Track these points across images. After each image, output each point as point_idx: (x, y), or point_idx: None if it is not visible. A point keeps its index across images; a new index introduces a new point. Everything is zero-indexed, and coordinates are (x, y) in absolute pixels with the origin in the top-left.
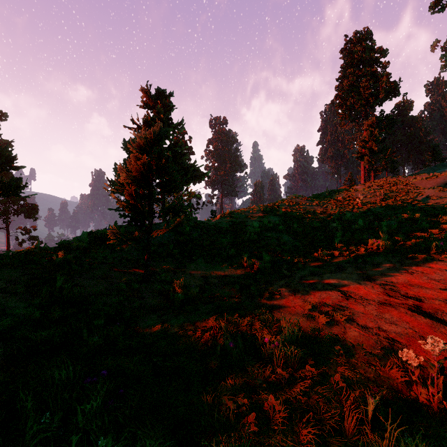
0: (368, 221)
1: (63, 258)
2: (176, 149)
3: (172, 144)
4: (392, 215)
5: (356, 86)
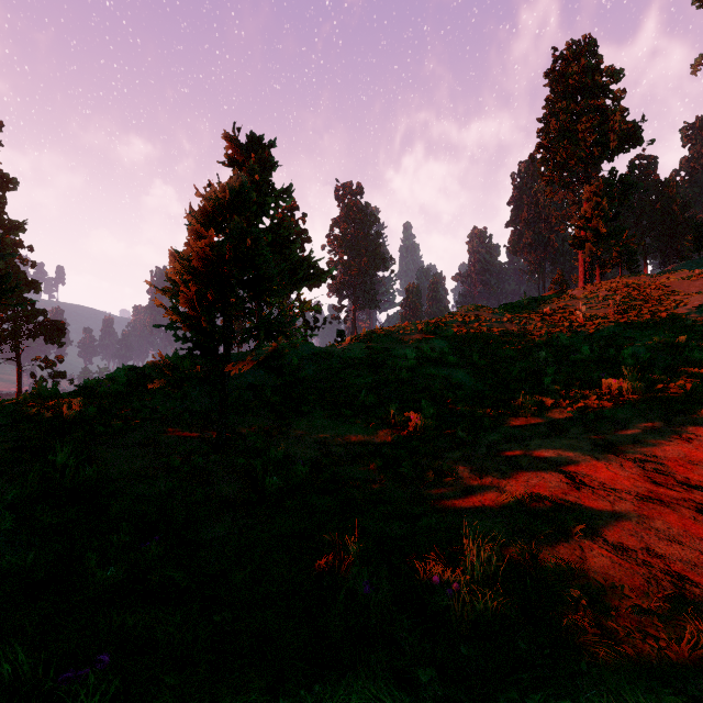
0: (597, 347)
1: (80, 411)
2: (280, 231)
3: (273, 223)
4: (638, 337)
5: (571, 129)
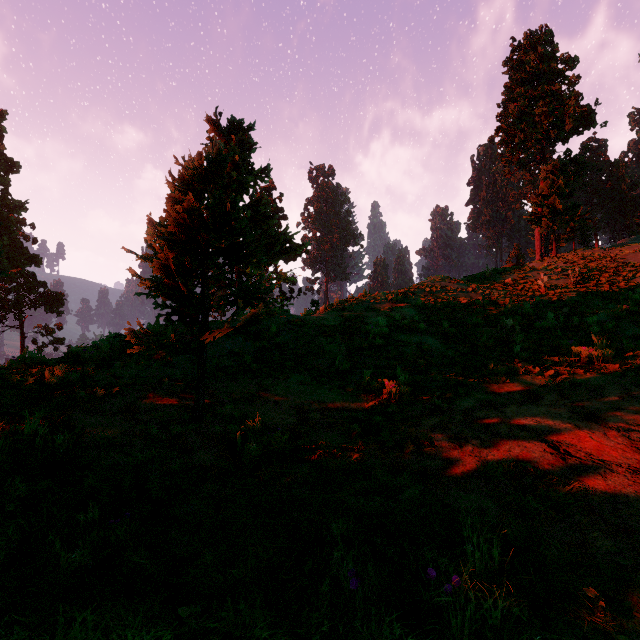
0: (561, 315)
1: (62, 377)
2: (258, 208)
3: (252, 201)
4: (600, 306)
5: (529, 113)
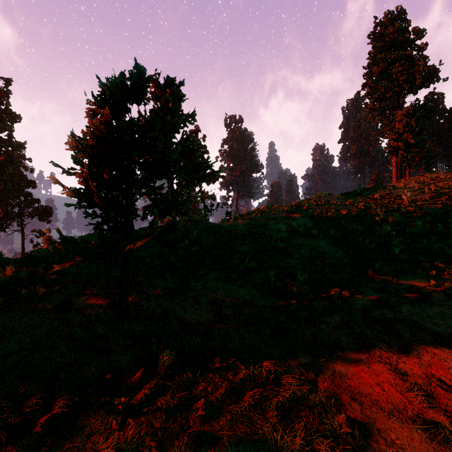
0: (425, 223)
1: (12, 276)
2: (187, 143)
3: (182, 138)
4: None
5: (387, 72)
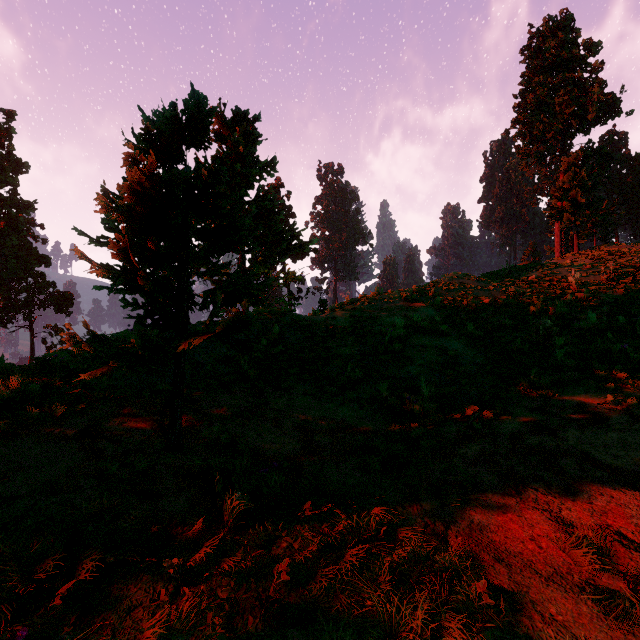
0: (600, 315)
1: (18, 390)
2: (264, 203)
3: (258, 196)
4: None
5: (548, 103)
